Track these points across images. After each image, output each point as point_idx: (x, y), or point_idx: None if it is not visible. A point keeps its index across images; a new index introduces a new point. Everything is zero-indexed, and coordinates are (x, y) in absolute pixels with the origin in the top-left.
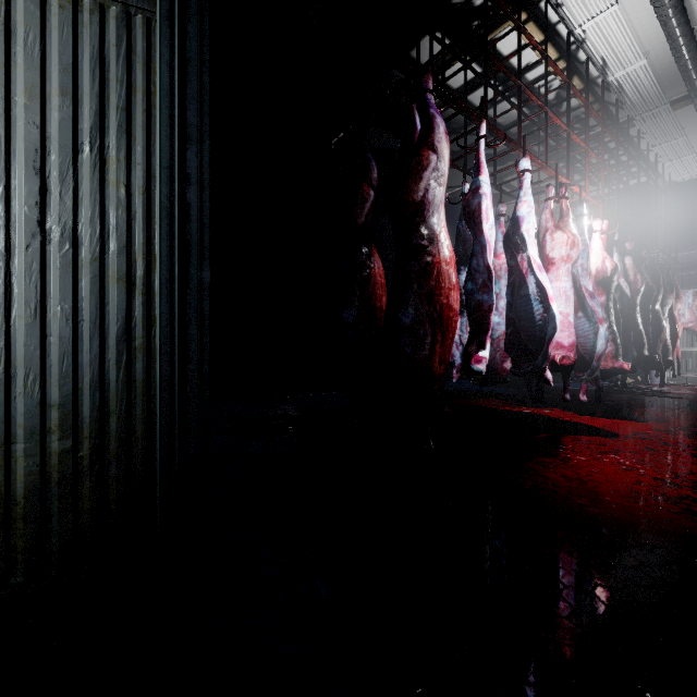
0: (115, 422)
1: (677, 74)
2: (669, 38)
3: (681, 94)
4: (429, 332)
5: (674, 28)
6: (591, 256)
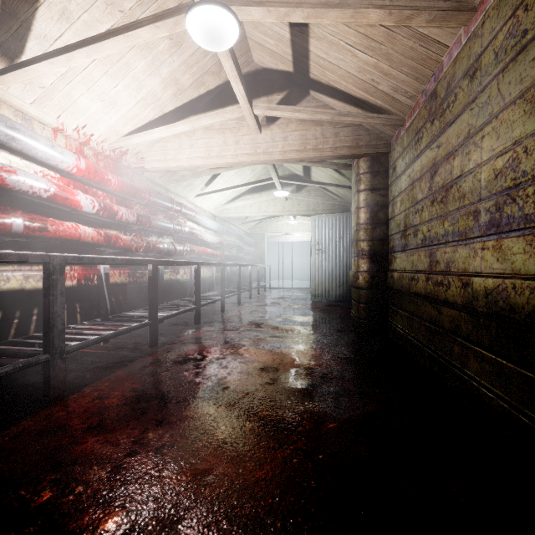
0: (345, 278)
1: None
2: None
3: None
4: None
5: None
6: None
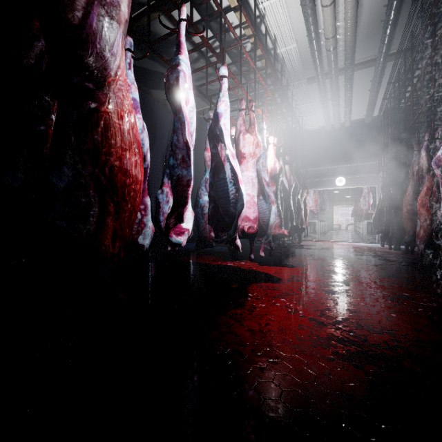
0: None
1: (310, 61)
2: (308, 32)
3: (311, 75)
4: (97, 199)
5: (311, 25)
6: (268, 159)
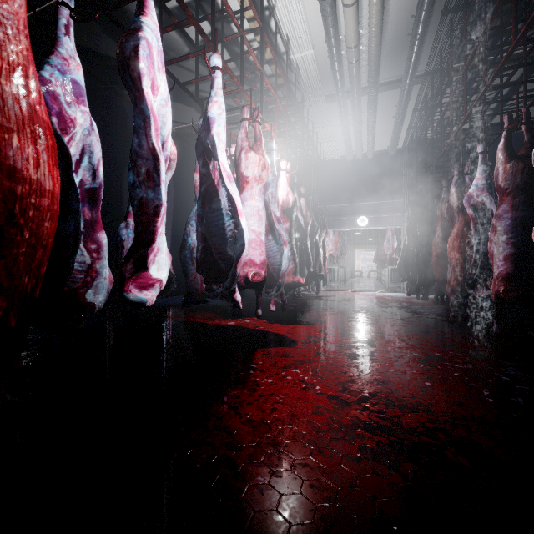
0: None
1: (330, 74)
2: (327, 36)
3: (331, 92)
4: None
5: (330, 28)
6: (279, 190)
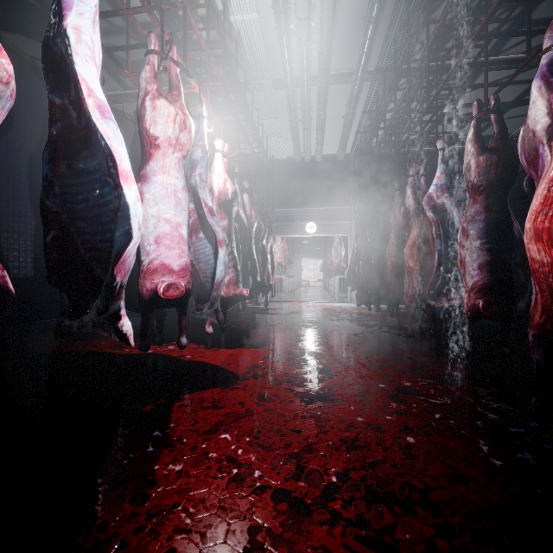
0: None
1: (277, 53)
2: None
3: (278, 76)
4: None
5: None
6: (214, 176)
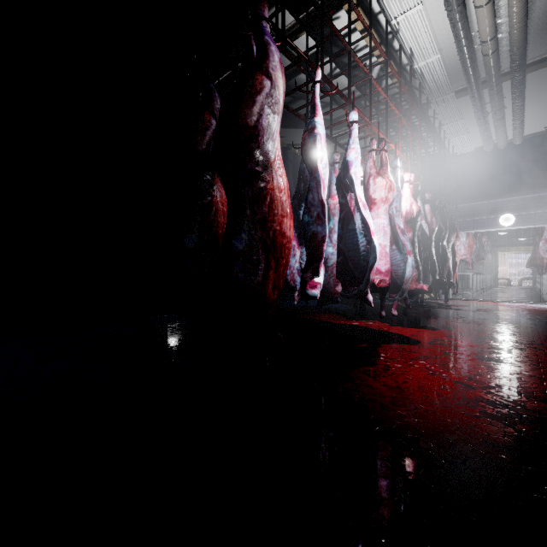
0: None
1: (460, 70)
2: (456, 39)
3: (461, 86)
4: (264, 257)
5: (460, 31)
6: (403, 201)
